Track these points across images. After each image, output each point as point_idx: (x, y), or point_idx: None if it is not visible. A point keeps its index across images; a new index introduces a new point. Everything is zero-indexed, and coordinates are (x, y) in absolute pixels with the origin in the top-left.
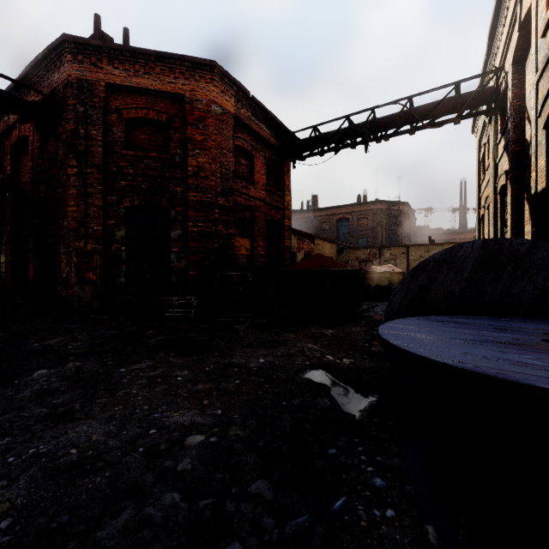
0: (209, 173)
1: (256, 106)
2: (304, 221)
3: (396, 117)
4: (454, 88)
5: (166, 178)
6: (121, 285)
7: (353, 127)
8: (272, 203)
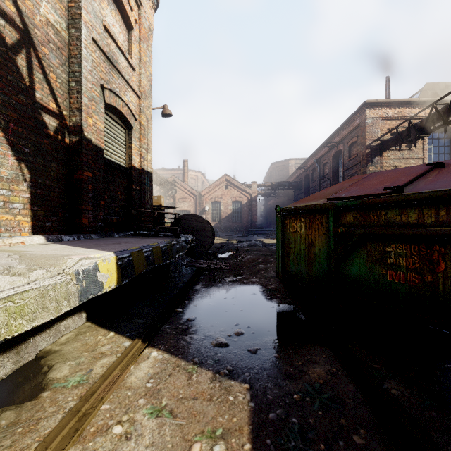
0: None
1: None
2: None
3: None
4: None
5: None
6: None
7: None
8: None
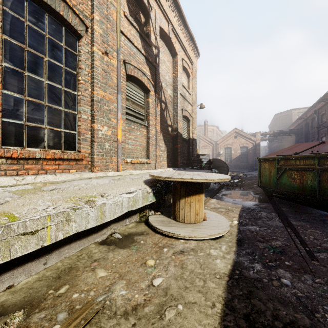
0: None
1: None
2: None
3: None
4: None
5: None
6: None
7: None
8: None
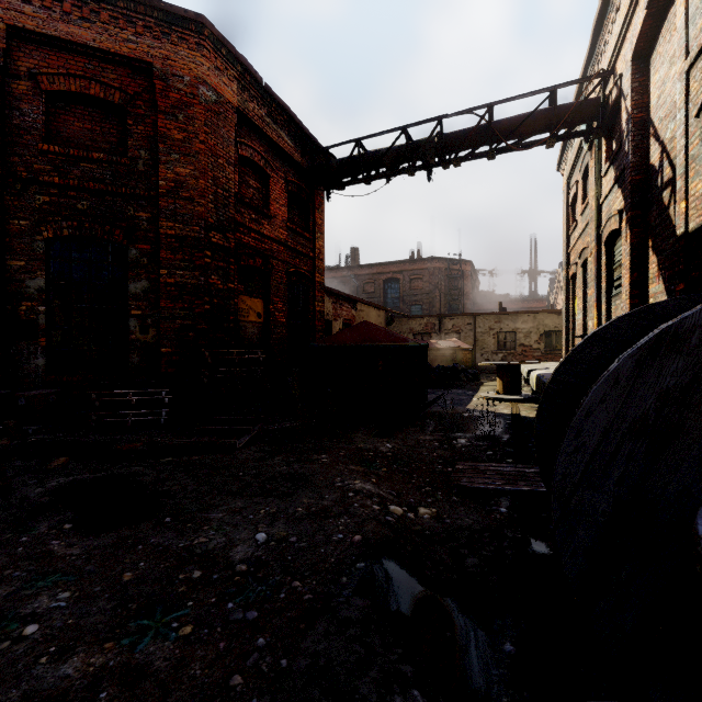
0: (195, 193)
1: (272, 102)
2: (342, 281)
3: (471, 133)
4: (549, 96)
5: (122, 196)
6: (37, 370)
7: (412, 144)
8: (297, 249)
